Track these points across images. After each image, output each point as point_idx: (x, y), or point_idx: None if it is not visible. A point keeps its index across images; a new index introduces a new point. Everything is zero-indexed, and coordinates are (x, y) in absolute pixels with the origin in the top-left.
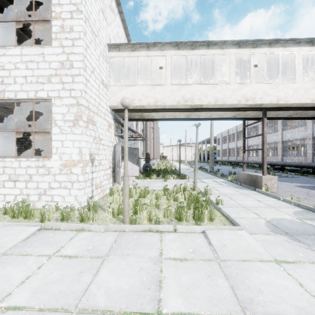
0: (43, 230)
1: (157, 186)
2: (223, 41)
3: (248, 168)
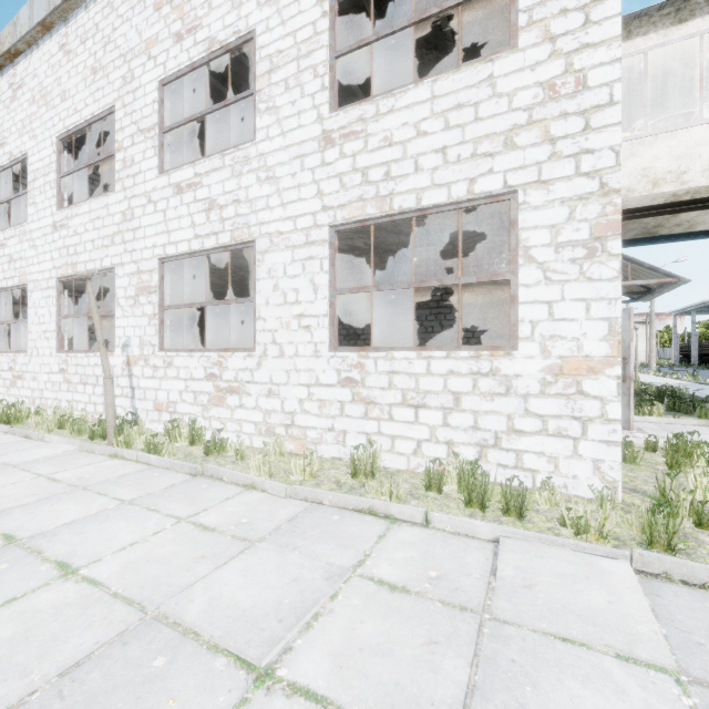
0: (637, 574)
1: None
2: None
3: None
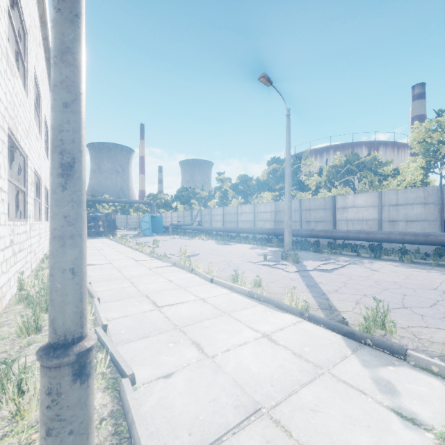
0: None
1: None
2: None
3: None
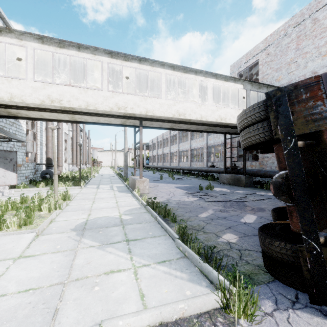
0: None
1: (31, 195)
2: (94, 47)
3: (167, 173)
